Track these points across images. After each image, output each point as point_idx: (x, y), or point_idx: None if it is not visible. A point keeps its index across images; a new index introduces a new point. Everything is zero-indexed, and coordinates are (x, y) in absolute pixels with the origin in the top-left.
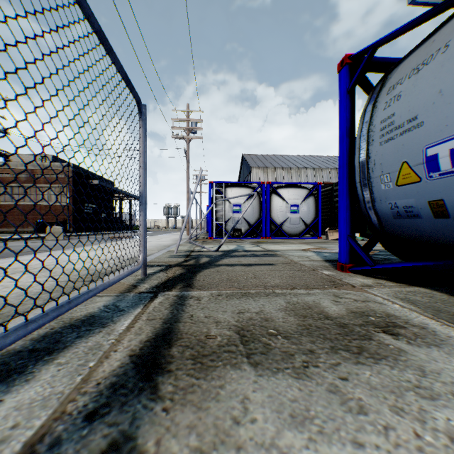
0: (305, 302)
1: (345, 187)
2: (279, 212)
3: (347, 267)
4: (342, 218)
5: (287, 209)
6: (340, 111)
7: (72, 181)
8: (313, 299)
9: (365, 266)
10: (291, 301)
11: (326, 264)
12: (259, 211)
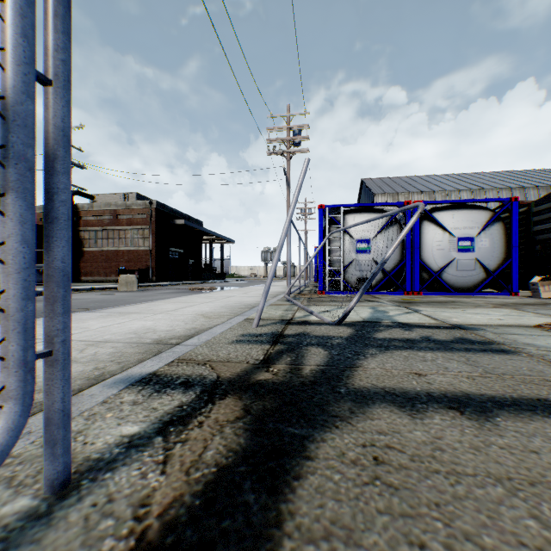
0: None
1: None
2: (437, 250)
3: None
4: None
5: (451, 245)
6: None
7: (155, 222)
8: None
9: None
10: None
11: None
12: (401, 250)
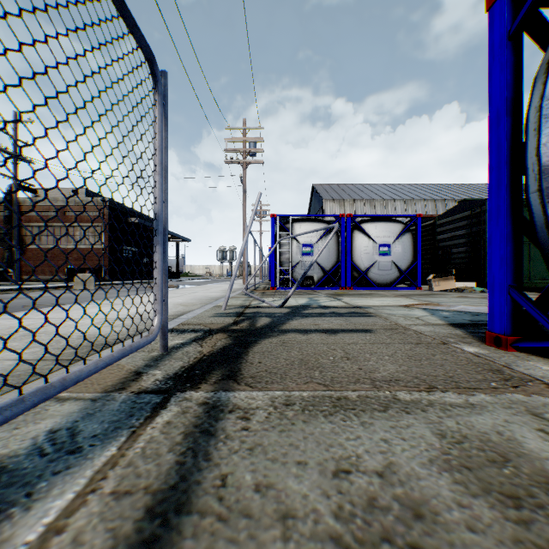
0: (479, 435)
1: (504, 202)
2: (364, 254)
3: (508, 341)
4: (496, 257)
5: (375, 250)
6: (492, 73)
7: (108, 220)
8: (491, 422)
9: (548, 341)
10: (445, 431)
11: (457, 331)
12: (337, 253)
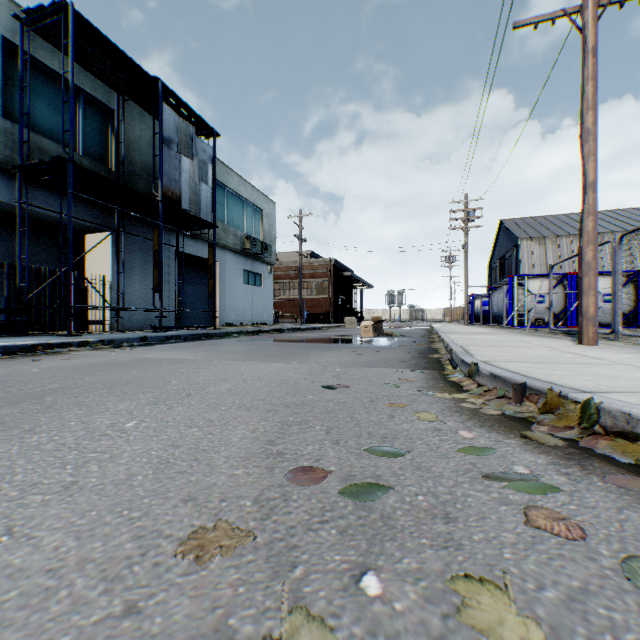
0: None
1: None
2: None
3: None
4: None
5: (598, 299)
6: None
7: (333, 275)
8: None
9: None
10: None
11: None
12: (564, 301)
